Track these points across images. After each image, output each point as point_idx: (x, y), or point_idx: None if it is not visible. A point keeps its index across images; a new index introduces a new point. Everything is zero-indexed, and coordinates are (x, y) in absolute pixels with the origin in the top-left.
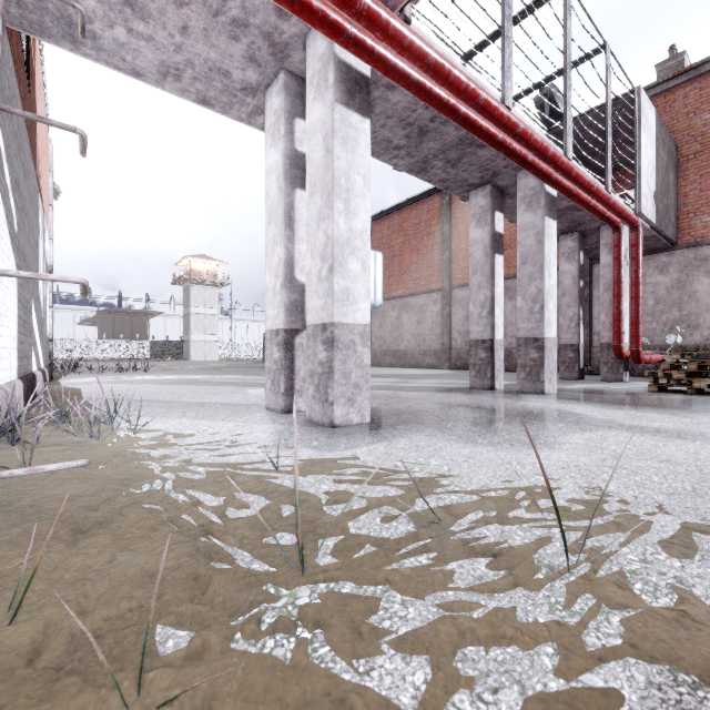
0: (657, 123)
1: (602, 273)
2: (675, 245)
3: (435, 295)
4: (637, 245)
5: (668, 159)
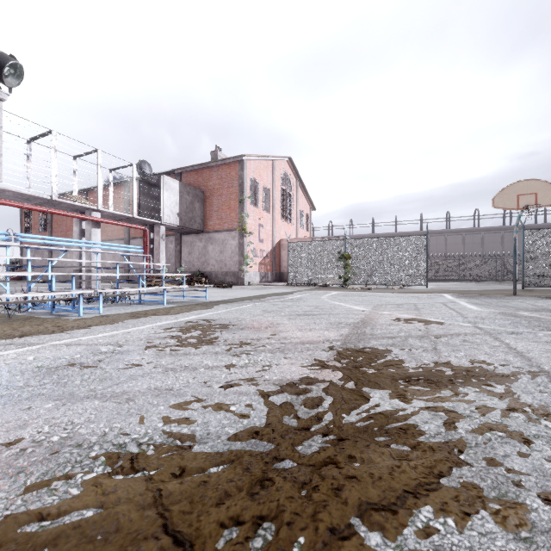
0: (181, 186)
1: (155, 243)
2: (203, 231)
3: (122, 242)
4: (146, 237)
5: (194, 198)
